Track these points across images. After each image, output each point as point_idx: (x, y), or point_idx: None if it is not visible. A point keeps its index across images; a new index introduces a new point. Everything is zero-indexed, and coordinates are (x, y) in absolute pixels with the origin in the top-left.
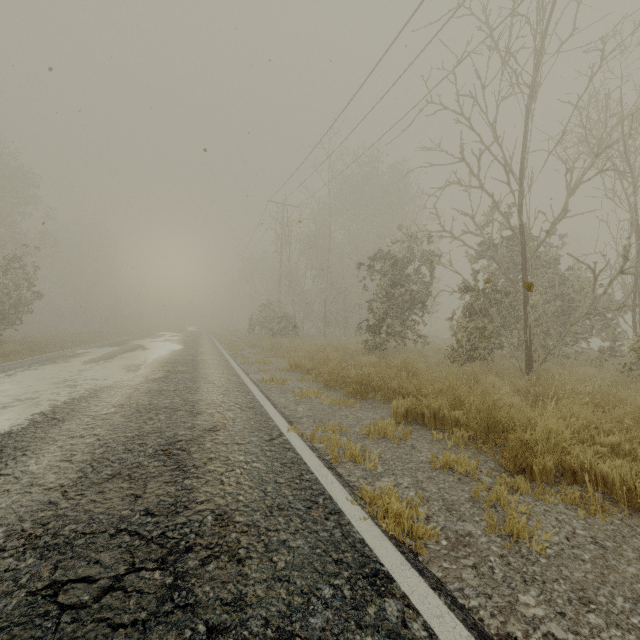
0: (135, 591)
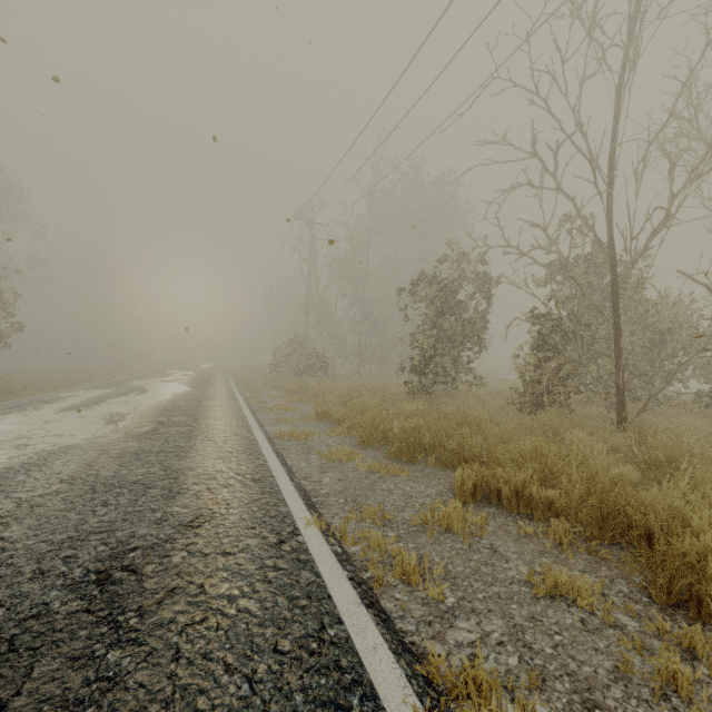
0: None
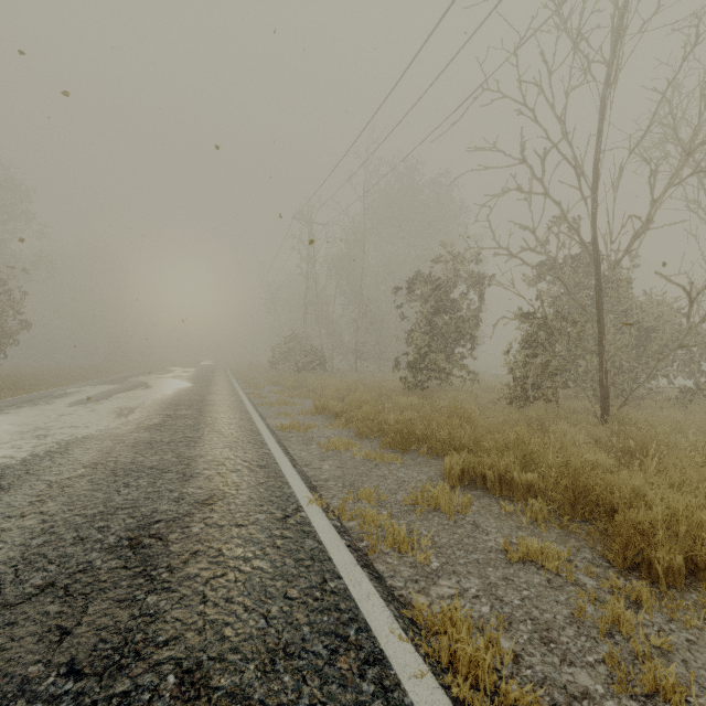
0: None
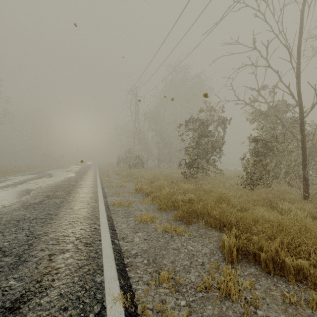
0: None
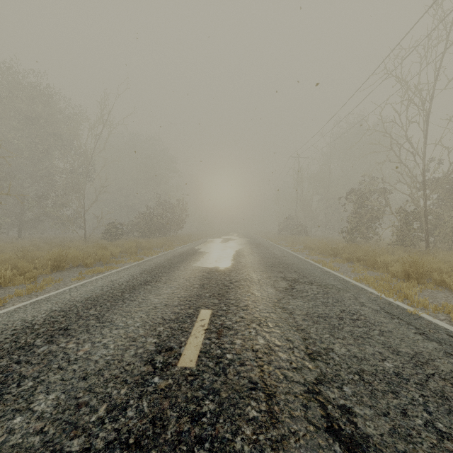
0: (284, 265)
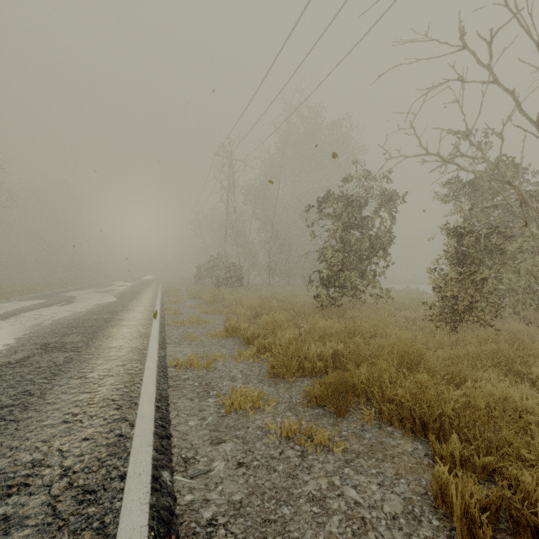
0: None
